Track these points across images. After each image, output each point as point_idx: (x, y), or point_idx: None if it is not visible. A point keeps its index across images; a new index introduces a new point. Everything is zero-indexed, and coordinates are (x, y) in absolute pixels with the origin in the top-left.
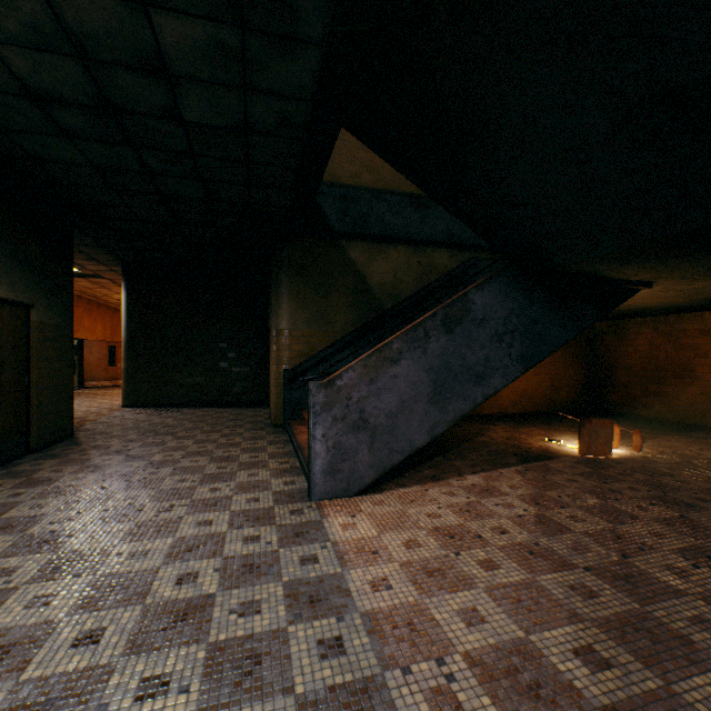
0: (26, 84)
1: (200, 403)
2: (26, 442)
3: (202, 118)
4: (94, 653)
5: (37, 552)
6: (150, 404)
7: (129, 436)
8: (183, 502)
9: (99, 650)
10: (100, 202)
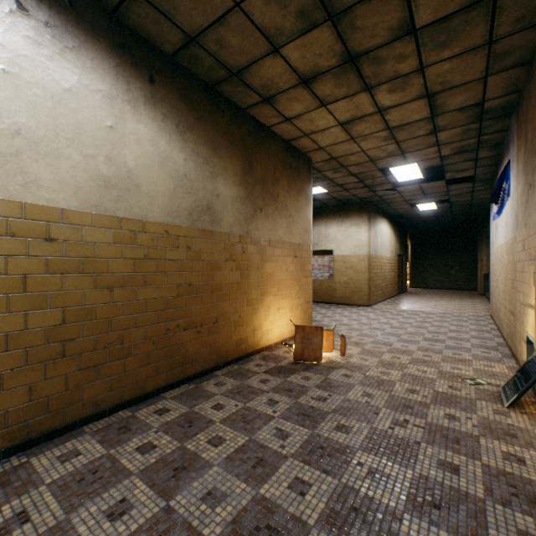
0: (419, 216)
1: (441, 288)
2: (402, 290)
3: (457, 213)
4: (450, 304)
5: (429, 300)
6: (419, 287)
7: (423, 292)
8: (453, 300)
9: (450, 304)
10: (417, 224)
